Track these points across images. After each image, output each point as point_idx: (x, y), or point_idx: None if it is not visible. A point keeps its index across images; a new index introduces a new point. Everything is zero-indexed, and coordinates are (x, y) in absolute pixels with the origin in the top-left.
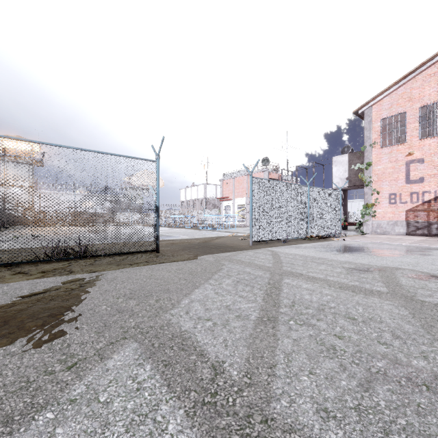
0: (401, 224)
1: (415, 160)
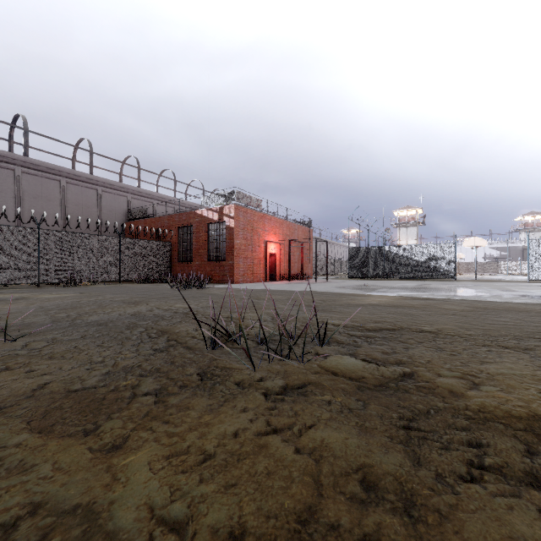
0: None
1: None
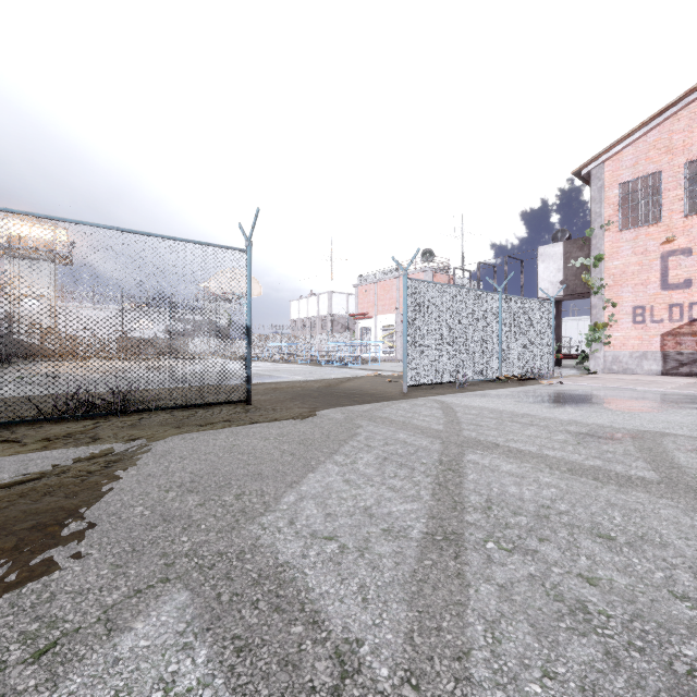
0: (653, 357)
1: (677, 251)
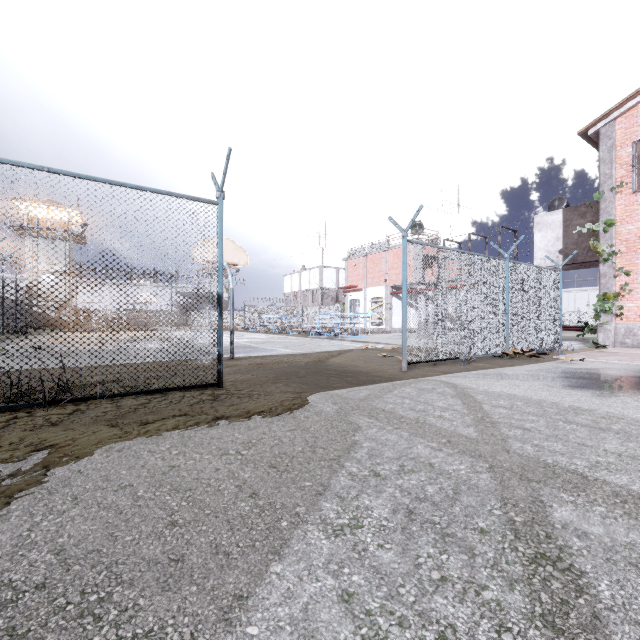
0: None
1: None
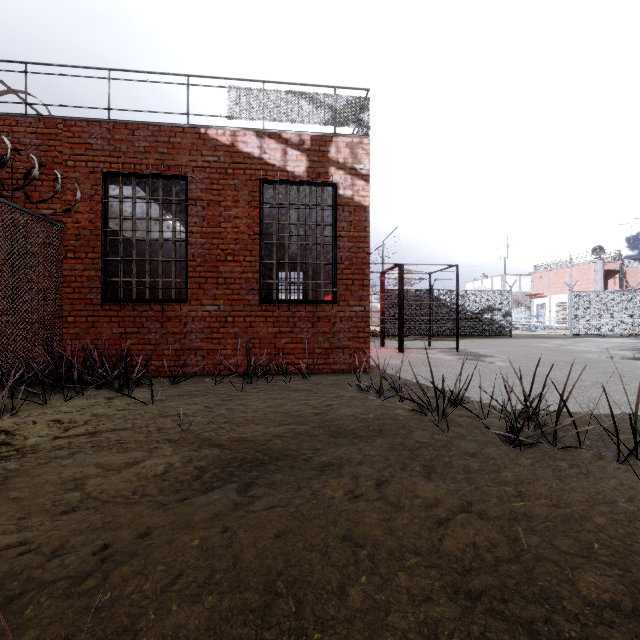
0: None
1: None
